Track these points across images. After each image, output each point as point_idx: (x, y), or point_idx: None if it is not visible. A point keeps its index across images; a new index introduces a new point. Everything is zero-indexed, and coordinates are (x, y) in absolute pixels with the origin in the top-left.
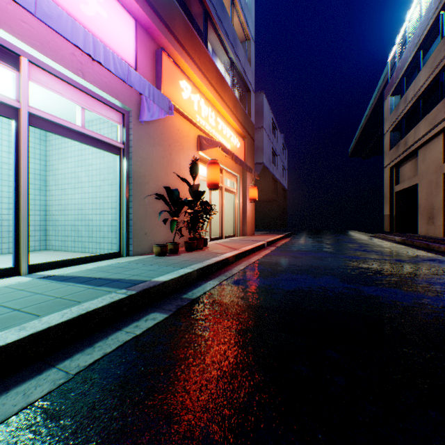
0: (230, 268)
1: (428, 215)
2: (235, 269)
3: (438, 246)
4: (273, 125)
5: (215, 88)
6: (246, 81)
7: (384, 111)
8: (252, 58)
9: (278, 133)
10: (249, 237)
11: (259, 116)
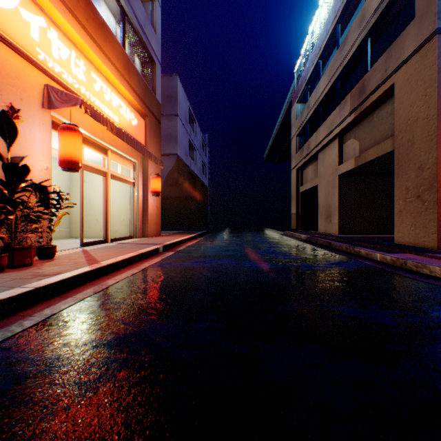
0: (32, 313)
1: (327, 214)
2: (41, 314)
3: (340, 245)
4: (192, 117)
5: (84, 25)
6: (148, 46)
7: (291, 117)
8: (157, 24)
9: (197, 127)
10: (150, 239)
11: (173, 101)
